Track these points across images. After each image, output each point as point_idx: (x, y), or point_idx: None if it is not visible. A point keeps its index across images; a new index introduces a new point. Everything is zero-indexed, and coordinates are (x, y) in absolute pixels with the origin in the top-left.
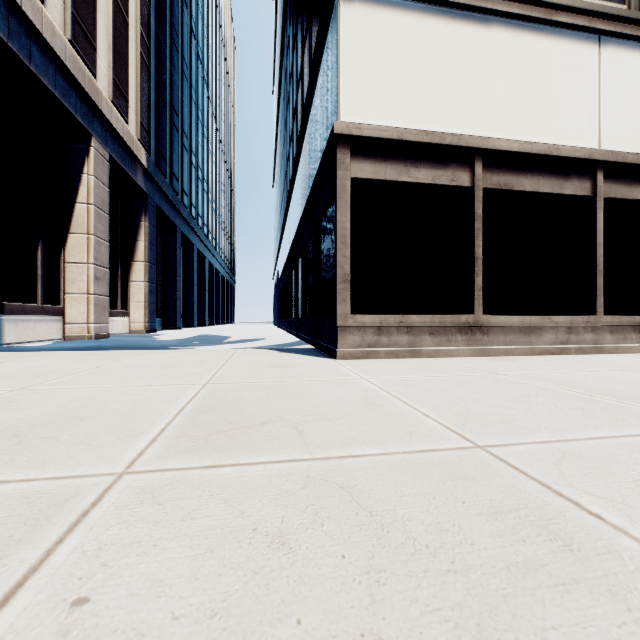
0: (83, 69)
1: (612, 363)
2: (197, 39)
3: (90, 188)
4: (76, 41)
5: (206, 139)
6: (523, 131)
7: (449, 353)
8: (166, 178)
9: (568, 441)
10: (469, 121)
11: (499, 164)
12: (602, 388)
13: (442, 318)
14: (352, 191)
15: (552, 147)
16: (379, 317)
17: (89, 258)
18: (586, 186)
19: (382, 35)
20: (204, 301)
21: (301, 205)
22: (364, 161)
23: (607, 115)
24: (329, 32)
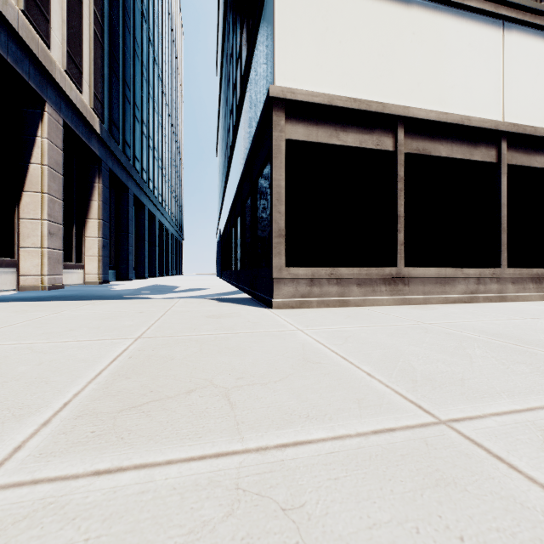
0: (36, 39)
1: (520, 311)
2: (148, 24)
3: (44, 150)
4: (29, 12)
5: (156, 113)
6: (439, 102)
7: (374, 302)
8: (119, 145)
9: (537, 410)
10: (392, 91)
11: (418, 131)
12: (528, 338)
13: (368, 270)
14: (286, 152)
15: (464, 118)
16: (311, 269)
17: (43, 215)
18: (492, 154)
19: (314, 7)
20: (155, 255)
21: (240, 169)
22: (297, 124)
23: (509, 92)
24: (265, 5)
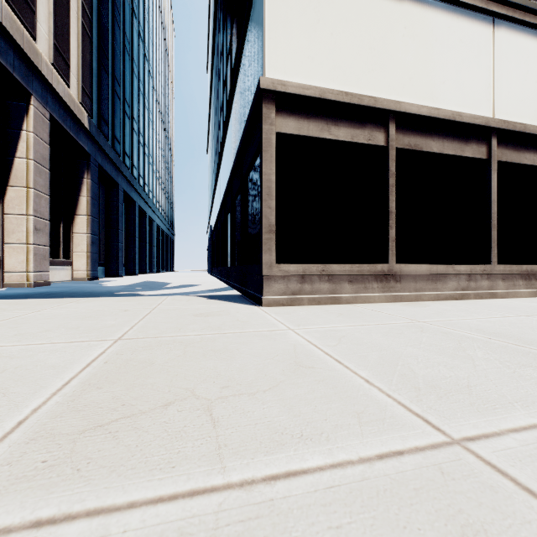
0: (21, 30)
1: (512, 308)
2: (138, 19)
3: (29, 144)
4: (13, 2)
5: (147, 109)
6: (430, 98)
7: (366, 299)
8: (108, 140)
9: None
10: (384, 85)
11: (410, 127)
12: (527, 337)
13: (360, 267)
14: (277, 146)
15: (455, 113)
16: (302, 266)
17: (28, 210)
18: (483, 150)
19: None
20: (145, 252)
21: (230, 164)
22: (288, 117)
23: (500, 88)
24: None
